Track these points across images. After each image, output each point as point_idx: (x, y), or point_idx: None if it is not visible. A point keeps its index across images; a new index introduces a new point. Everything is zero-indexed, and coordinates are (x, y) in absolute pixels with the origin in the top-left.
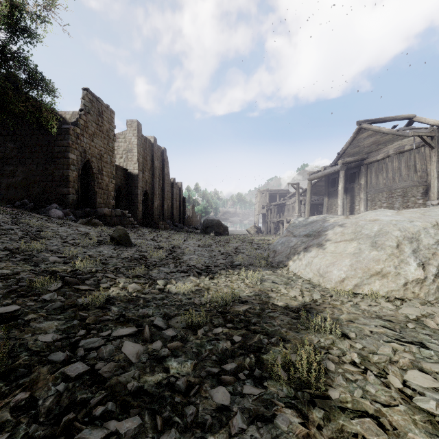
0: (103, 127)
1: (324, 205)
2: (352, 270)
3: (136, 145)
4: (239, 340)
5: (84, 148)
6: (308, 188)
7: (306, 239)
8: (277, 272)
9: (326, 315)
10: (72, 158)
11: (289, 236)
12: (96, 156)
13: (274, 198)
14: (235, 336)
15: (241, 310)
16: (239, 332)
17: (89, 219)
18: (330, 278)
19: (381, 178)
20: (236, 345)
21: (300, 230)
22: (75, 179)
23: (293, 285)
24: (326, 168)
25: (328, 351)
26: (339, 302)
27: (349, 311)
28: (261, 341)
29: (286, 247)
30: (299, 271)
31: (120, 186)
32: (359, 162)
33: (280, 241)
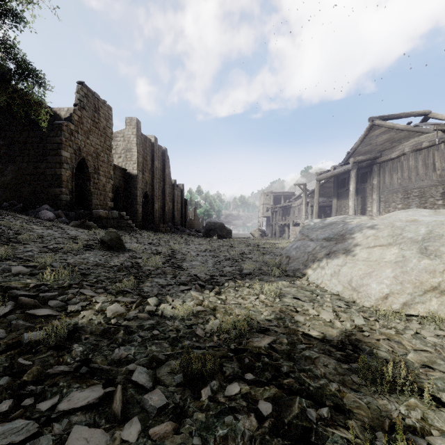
0: (99, 124)
1: (333, 207)
2: (398, 284)
3: (136, 144)
4: (269, 412)
5: (78, 145)
6: (316, 189)
7: (326, 244)
8: (296, 283)
9: (385, 355)
10: (65, 155)
11: (304, 240)
12: (92, 155)
13: (279, 200)
14: (261, 402)
15: (263, 345)
16: (265, 391)
17: (82, 221)
18: (368, 294)
19: (396, 177)
20: (266, 424)
21: (317, 232)
22: (68, 178)
23: (320, 301)
24: (335, 167)
25: (428, 441)
26: (393, 330)
27: (414, 347)
28: (305, 413)
29: (302, 252)
30: (322, 283)
31: (118, 187)
32: (371, 161)
33: (295, 246)
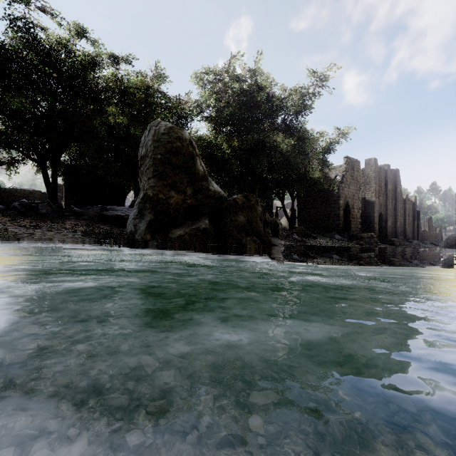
0: (354, 176)
1: None
2: None
3: (373, 178)
4: None
5: (345, 195)
6: None
7: None
8: None
9: None
10: (340, 203)
11: None
12: (350, 197)
13: None
14: None
15: None
16: None
17: (358, 241)
18: None
19: None
20: None
21: None
22: (341, 215)
23: None
24: None
25: None
26: None
27: None
28: None
29: None
30: None
31: (361, 213)
32: None
33: None
